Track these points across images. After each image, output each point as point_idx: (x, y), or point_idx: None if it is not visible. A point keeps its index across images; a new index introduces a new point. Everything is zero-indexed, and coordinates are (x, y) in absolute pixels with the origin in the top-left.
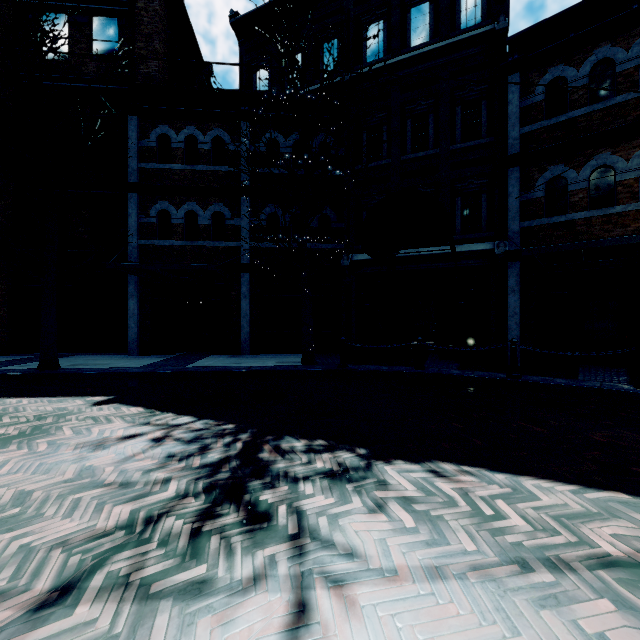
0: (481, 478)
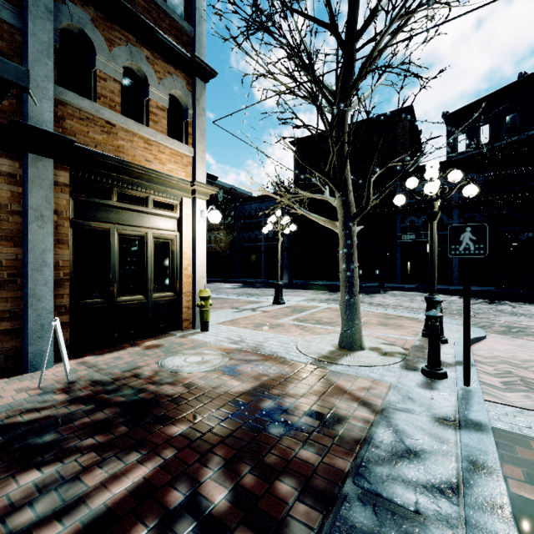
0: None
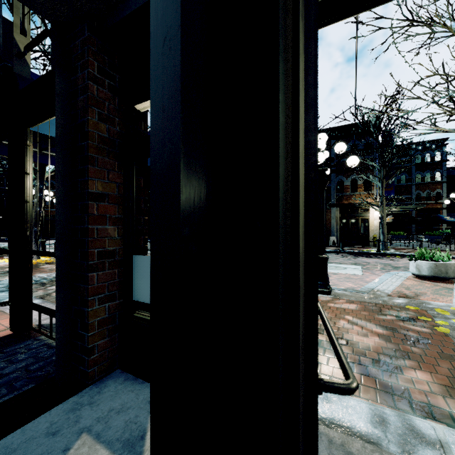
0: None
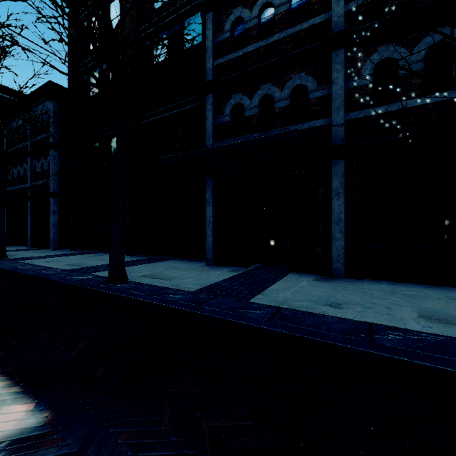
0: None
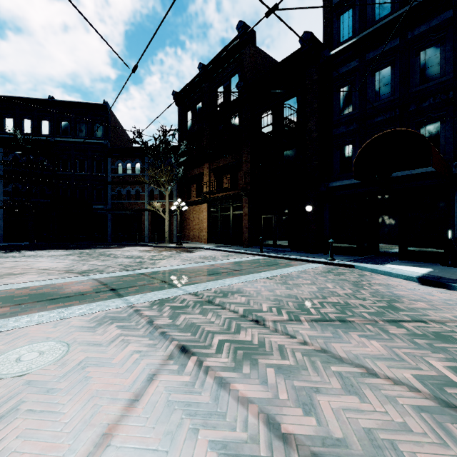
0: (54, 250)
